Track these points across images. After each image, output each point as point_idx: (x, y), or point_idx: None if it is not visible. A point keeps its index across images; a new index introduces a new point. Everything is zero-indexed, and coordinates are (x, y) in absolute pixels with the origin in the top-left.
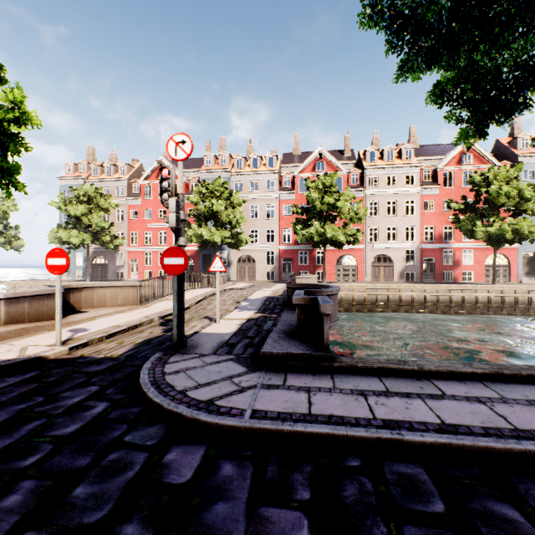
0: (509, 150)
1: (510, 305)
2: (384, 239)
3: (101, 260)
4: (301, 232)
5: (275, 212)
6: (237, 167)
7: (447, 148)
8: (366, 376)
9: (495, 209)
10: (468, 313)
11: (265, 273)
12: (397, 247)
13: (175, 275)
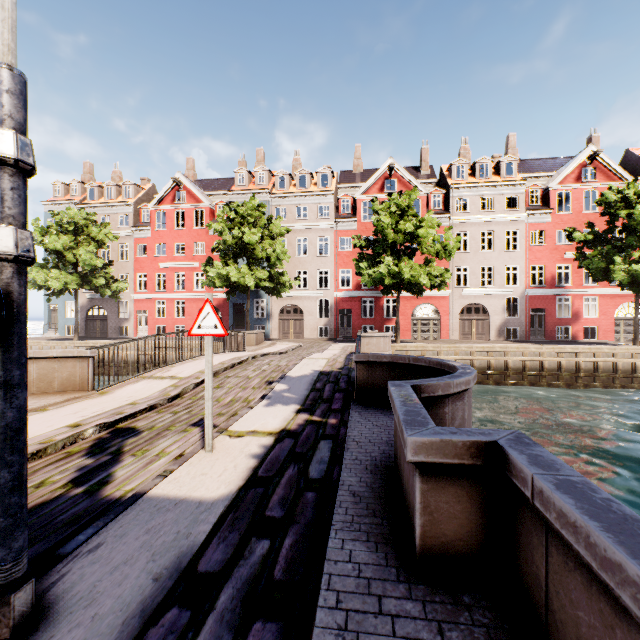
0: None
1: None
2: (476, 283)
3: (101, 311)
4: (366, 272)
5: (330, 247)
6: (279, 187)
7: (558, 163)
8: None
9: (639, 239)
10: (603, 386)
11: (316, 329)
12: (494, 294)
13: None
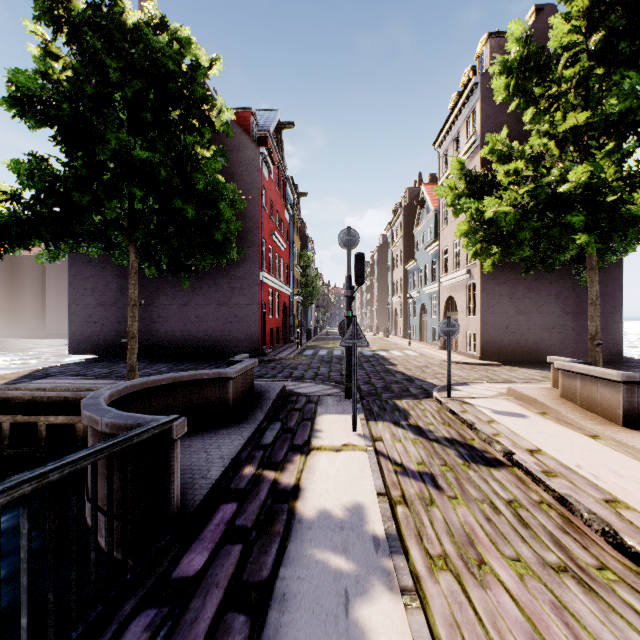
0: None
1: None
2: None
3: None
4: None
5: None
6: None
7: None
8: None
9: None
10: None
11: None
12: None
13: None
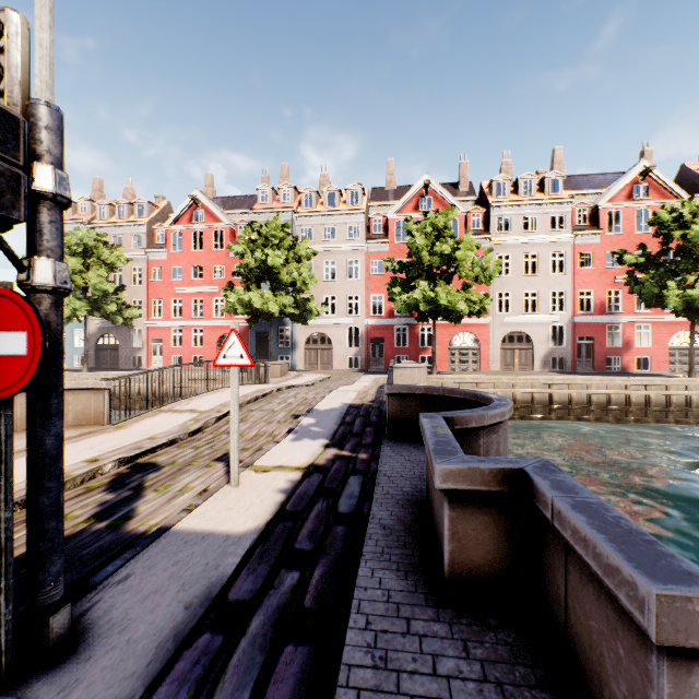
0: None
1: None
2: (519, 309)
3: (112, 340)
4: (400, 298)
5: (360, 271)
6: (306, 206)
7: (608, 179)
8: None
9: (695, 262)
10: (656, 421)
11: (346, 359)
12: (539, 321)
13: None
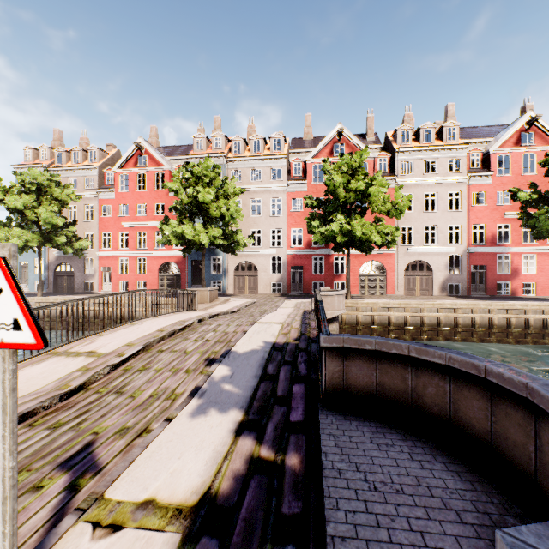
0: None
1: None
2: (420, 241)
3: (69, 267)
4: (318, 231)
5: (282, 208)
6: (235, 152)
7: (494, 130)
8: None
9: None
10: None
11: (269, 284)
12: (438, 252)
13: None
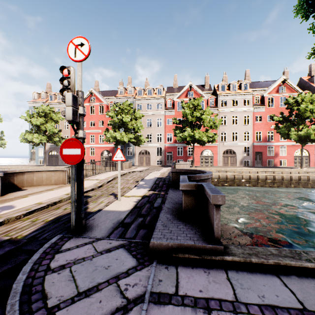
0: (309, 84)
1: (313, 181)
2: (230, 139)
3: (55, 153)
4: (179, 135)
5: (162, 123)
6: (139, 95)
7: (269, 83)
8: (265, 276)
9: (302, 120)
10: (286, 187)
11: (156, 161)
12: (238, 145)
13: (73, 164)
